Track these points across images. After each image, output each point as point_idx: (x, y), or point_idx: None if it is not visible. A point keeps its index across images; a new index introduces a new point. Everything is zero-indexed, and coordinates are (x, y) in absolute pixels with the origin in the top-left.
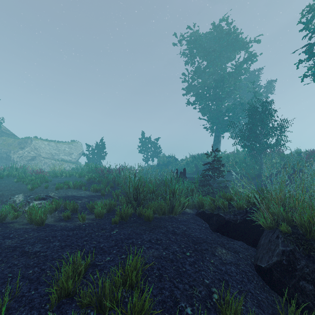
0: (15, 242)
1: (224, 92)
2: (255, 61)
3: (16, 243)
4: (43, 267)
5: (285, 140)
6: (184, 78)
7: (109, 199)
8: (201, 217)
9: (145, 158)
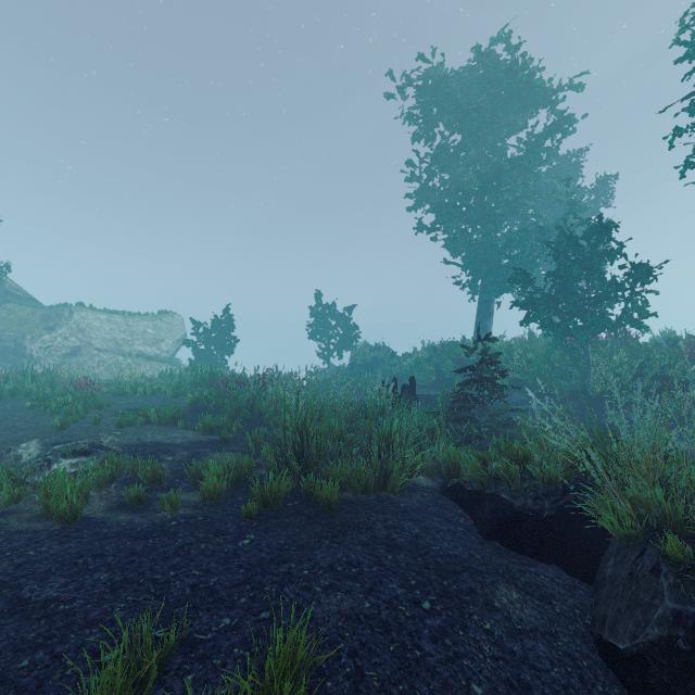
0: (0, 571)
1: (500, 203)
2: (571, 133)
3: (4, 574)
4: (59, 650)
5: (642, 312)
6: (411, 173)
7: (237, 454)
8: (453, 498)
9: (324, 350)
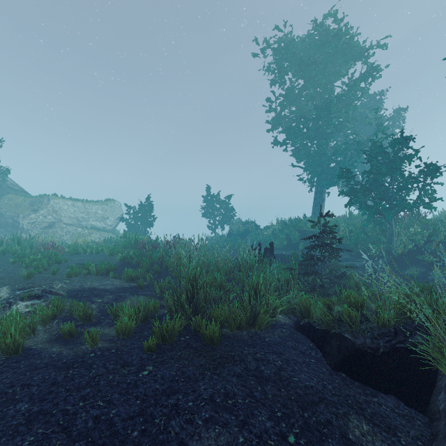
0: None
1: (330, 126)
2: (378, 78)
3: None
4: None
5: (431, 197)
6: (270, 106)
7: (146, 299)
8: (305, 333)
9: (212, 224)
